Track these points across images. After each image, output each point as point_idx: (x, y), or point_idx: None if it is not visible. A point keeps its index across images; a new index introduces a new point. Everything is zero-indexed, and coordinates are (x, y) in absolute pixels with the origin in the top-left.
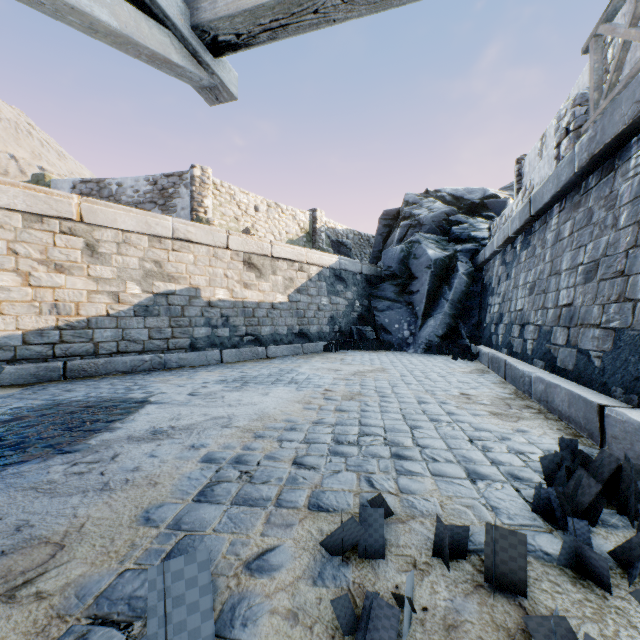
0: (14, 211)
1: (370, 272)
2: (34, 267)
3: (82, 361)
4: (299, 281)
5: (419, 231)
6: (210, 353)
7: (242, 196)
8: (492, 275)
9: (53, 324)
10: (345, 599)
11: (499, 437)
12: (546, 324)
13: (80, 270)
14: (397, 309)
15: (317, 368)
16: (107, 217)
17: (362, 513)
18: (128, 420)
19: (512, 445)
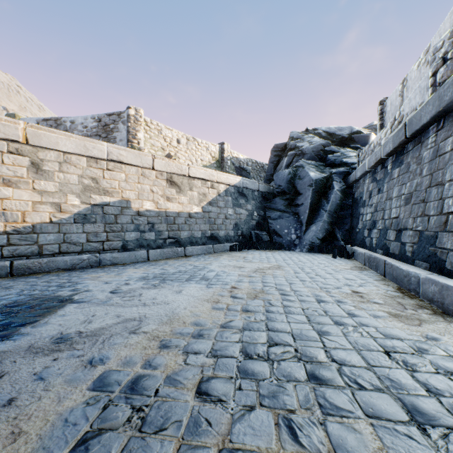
0: None
1: (265, 190)
2: None
3: (27, 260)
4: (210, 196)
5: (302, 159)
6: (138, 253)
7: (167, 131)
8: (363, 191)
9: (1, 229)
10: None
11: (414, 347)
12: (428, 229)
13: (26, 184)
14: (286, 218)
15: (224, 265)
16: (50, 140)
17: None
18: (40, 323)
19: (435, 360)
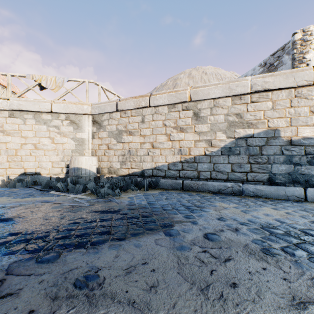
0: (165, 105)
1: None
2: (171, 131)
3: (190, 181)
4: None
5: None
6: (290, 189)
7: None
8: None
9: (179, 160)
10: None
11: None
12: None
13: (190, 129)
14: None
15: None
16: (203, 93)
17: None
18: (118, 244)
19: None
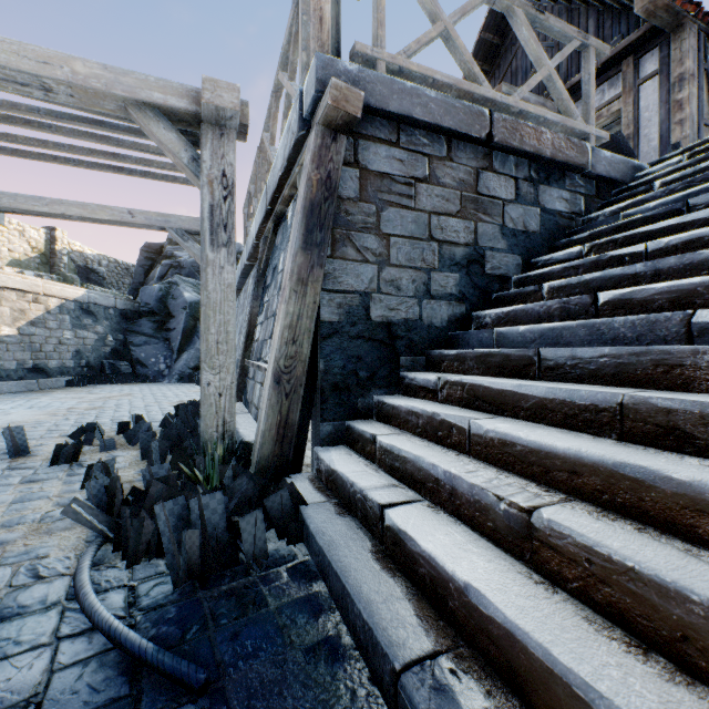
0: None
1: (126, 307)
2: None
3: None
4: (34, 313)
5: (180, 273)
6: None
7: None
8: None
9: None
10: (78, 435)
11: None
12: None
13: None
14: (155, 344)
15: (60, 398)
16: None
17: (88, 424)
18: None
19: None
